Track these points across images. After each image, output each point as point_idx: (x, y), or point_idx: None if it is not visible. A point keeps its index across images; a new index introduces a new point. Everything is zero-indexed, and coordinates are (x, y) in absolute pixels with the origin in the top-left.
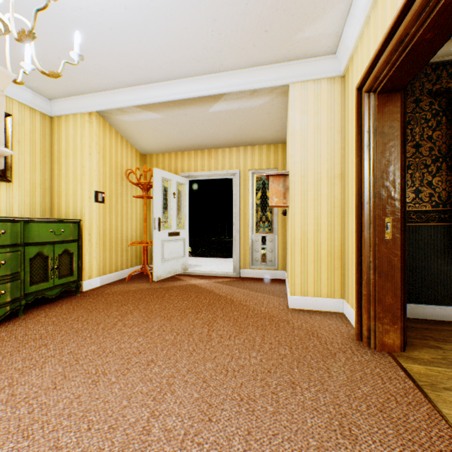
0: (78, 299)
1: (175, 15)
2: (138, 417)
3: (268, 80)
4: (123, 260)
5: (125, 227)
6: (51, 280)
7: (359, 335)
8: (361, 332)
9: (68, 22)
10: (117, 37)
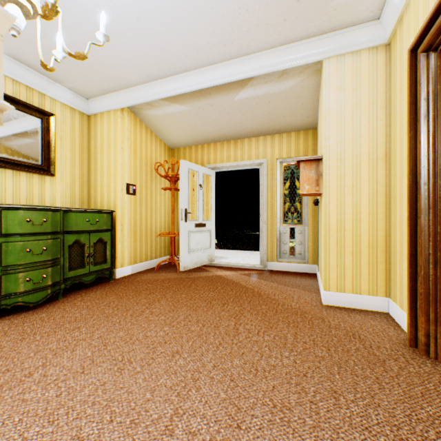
0: (110, 285)
1: None
2: (160, 414)
3: (299, 58)
4: (152, 250)
5: (154, 219)
6: (87, 266)
7: (413, 341)
8: (415, 337)
9: (99, 17)
10: (145, 28)
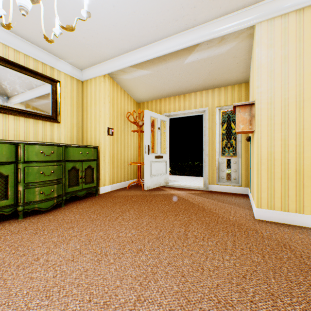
0: (96, 198)
1: None
2: (126, 299)
3: (235, 25)
4: (125, 175)
5: (126, 152)
6: (80, 184)
7: None
8: None
9: None
10: (118, 13)
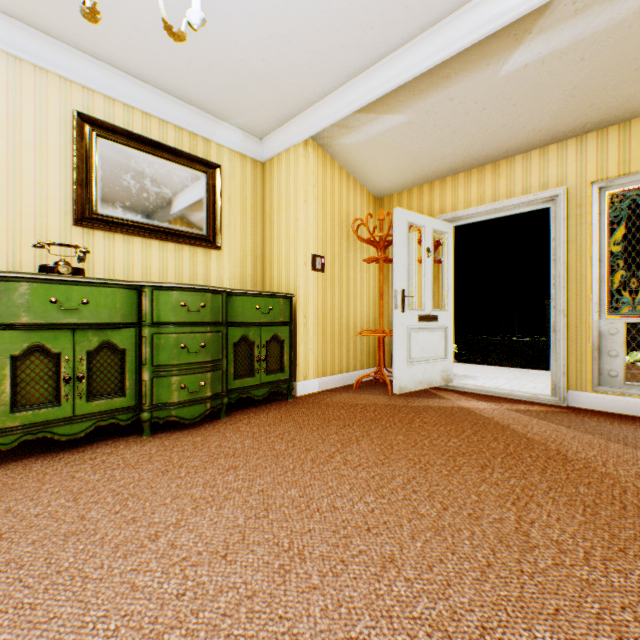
0: (288, 405)
1: None
2: None
3: None
4: (349, 358)
5: (352, 309)
6: (257, 374)
7: None
8: None
9: None
10: None
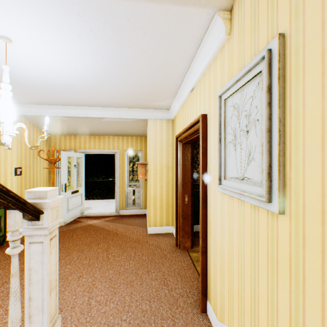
0: (7, 247)
1: (89, 90)
2: (83, 300)
3: (137, 116)
4: None
5: None
6: None
7: (177, 244)
8: (177, 242)
9: (16, 82)
10: (49, 91)
